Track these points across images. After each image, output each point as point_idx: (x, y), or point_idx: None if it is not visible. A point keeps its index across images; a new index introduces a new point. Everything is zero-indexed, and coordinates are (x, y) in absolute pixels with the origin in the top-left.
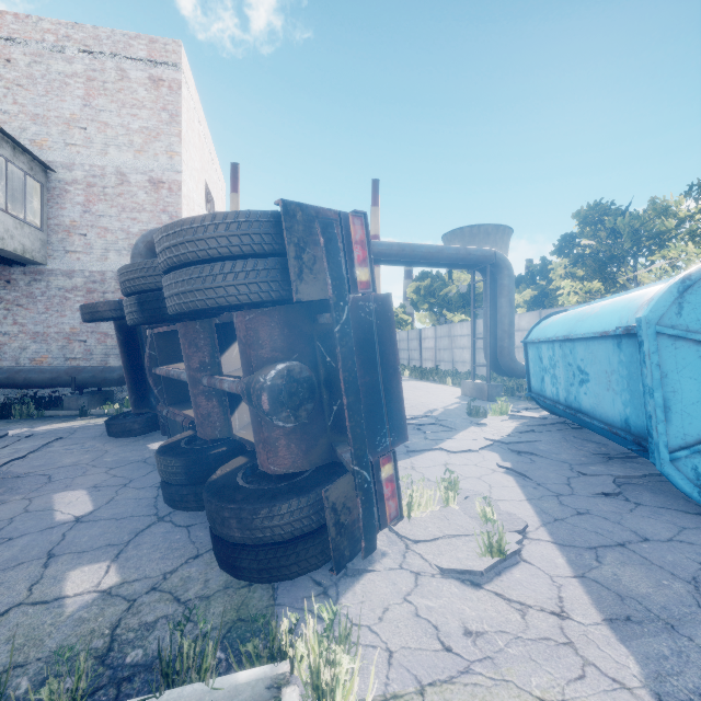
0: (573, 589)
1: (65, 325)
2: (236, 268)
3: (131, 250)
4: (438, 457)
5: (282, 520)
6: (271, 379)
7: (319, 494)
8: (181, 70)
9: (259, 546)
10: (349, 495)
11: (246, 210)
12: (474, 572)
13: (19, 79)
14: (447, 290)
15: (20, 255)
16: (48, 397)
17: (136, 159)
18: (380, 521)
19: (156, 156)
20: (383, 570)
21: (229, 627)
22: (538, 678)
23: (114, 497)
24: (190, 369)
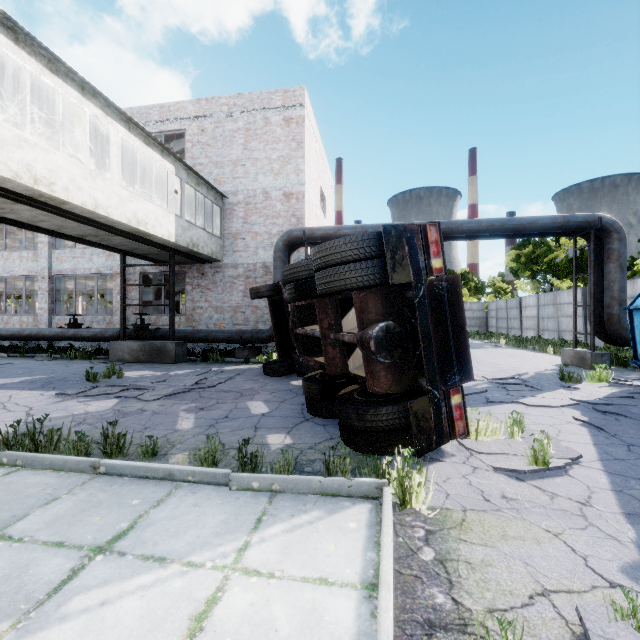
0: (604, 495)
1: (233, 301)
2: (356, 267)
3: (274, 247)
4: (515, 408)
5: (382, 417)
6: (375, 332)
7: (406, 405)
8: (304, 108)
9: (368, 432)
10: (427, 410)
11: (362, 234)
12: (519, 471)
13: (208, 141)
14: (552, 256)
15: (210, 257)
16: (225, 349)
17: (275, 180)
18: (450, 434)
19: (288, 175)
20: (451, 462)
21: (353, 468)
22: (548, 522)
23: (278, 407)
24: (322, 328)
